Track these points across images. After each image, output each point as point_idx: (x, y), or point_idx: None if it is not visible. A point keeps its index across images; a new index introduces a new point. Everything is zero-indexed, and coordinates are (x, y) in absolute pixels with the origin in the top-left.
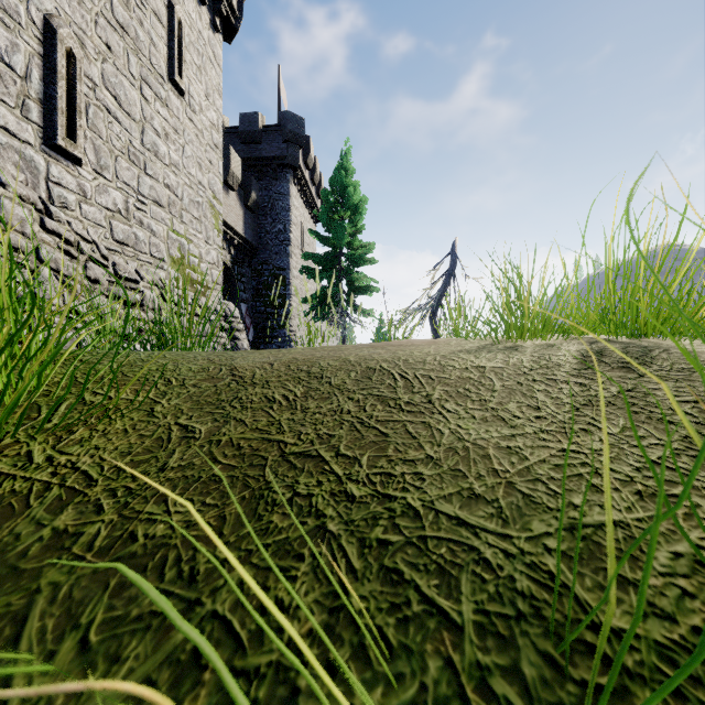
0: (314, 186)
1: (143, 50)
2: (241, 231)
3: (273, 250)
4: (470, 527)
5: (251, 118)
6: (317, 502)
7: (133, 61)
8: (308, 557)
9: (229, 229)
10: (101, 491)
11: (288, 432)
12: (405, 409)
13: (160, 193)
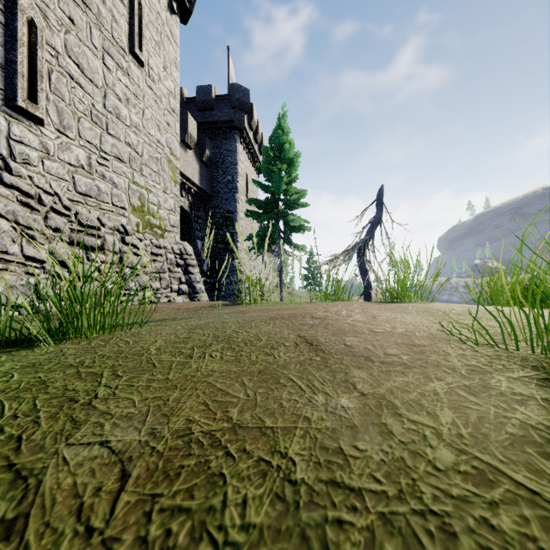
0: (257, 144)
1: (105, 25)
2: (197, 182)
3: (224, 197)
4: None
5: (206, 90)
6: None
7: (96, 34)
8: None
9: (187, 180)
10: None
11: None
12: None
13: (121, 150)
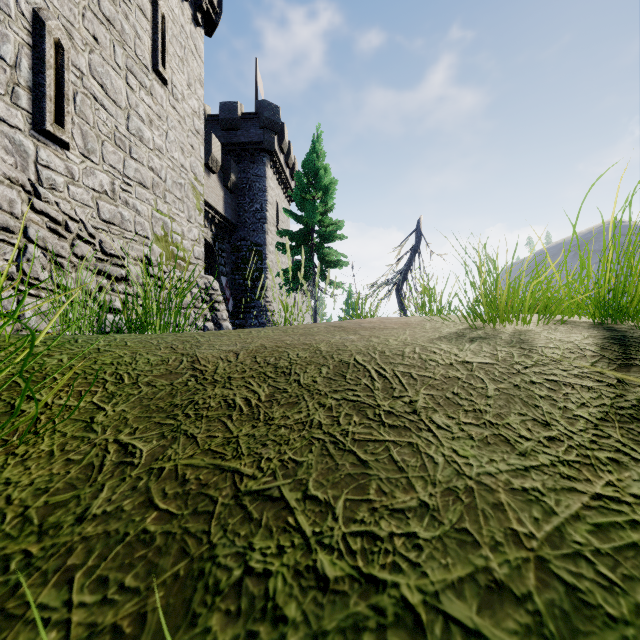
0: (288, 169)
1: (129, 42)
2: (222, 210)
3: (251, 228)
4: None
5: (231, 106)
6: (276, 589)
7: (119, 52)
8: None
9: (210, 209)
10: None
11: (246, 455)
12: (387, 422)
13: (144, 175)
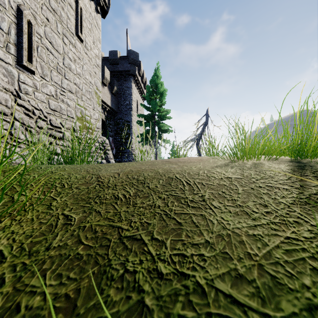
0: (143, 84)
1: (64, 21)
2: (110, 104)
3: (124, 113)
4: (240, 304)
5: (114, 53)
6: (139, 278)
7: (59, 26)
8: None
9: (104, 103)
10: (7, 266)
11: (124, 220)
12: (190, 205)
13: (71, 87)
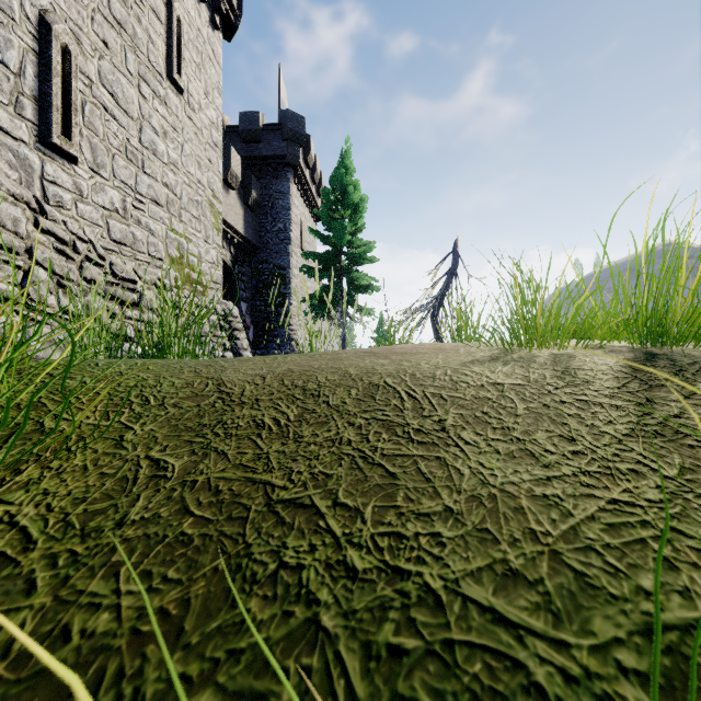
0: (314, 185)
1: (141, 47)
2: (241, 230)
3: (274, 249)
4: (511, 625)
5: (251, 117)
6: (309, 579)
7: (131, 58)
8: (294, 674)
9: (229, 228)
10: (39, 558)
11: (276, 469)
12: (415, 439)
13: (158, 192)
